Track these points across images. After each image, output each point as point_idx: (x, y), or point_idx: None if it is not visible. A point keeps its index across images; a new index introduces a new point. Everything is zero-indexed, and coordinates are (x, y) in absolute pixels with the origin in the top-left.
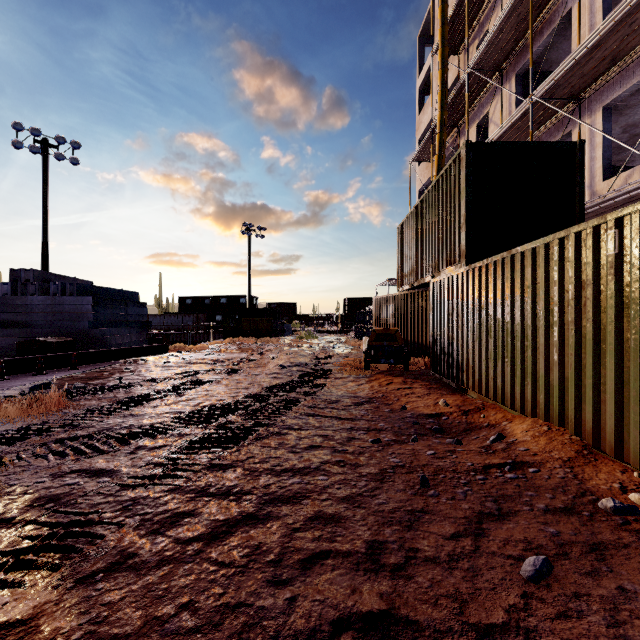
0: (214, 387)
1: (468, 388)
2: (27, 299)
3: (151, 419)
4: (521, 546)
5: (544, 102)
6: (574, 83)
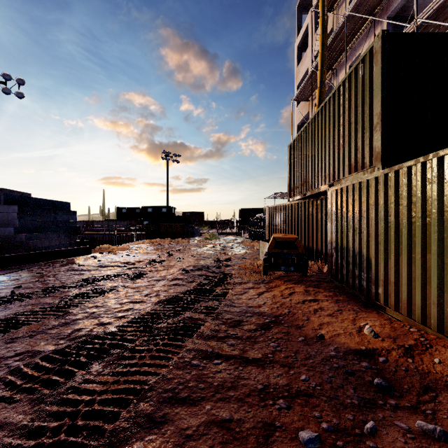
0: (107, 300)
1: (387, 306)
2: None
3: None
4: None
5: (433, 21)
6: None
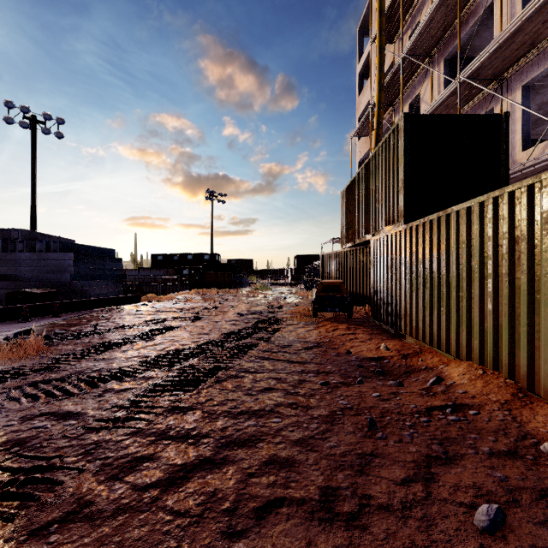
0: (179, 333)
1: (406, 334)
2: (16, 255)
3: (120, 363)
4: (471, 492)
5: (471, 81)
6: (497, 65)
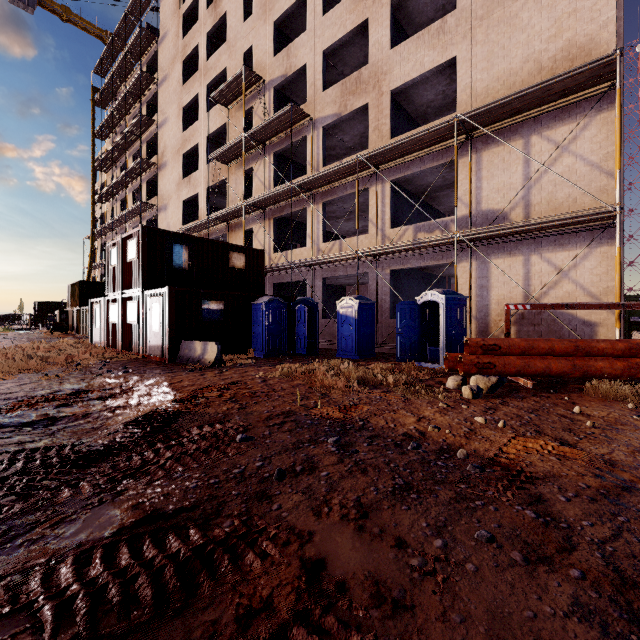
0: None
1: (79, 334)
2: None
3: None
4: None
5: None
6: None
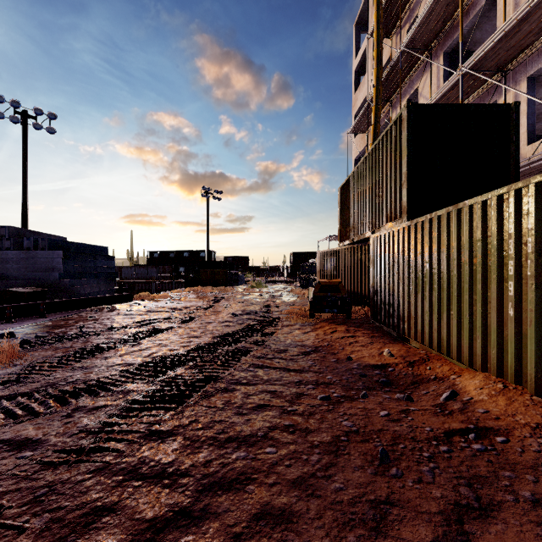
0: (168, 336)
1: (410, 338)
2: (3, 253)
3: (99, 372)
4: None
5: (474, 72)
6: (501, 55)
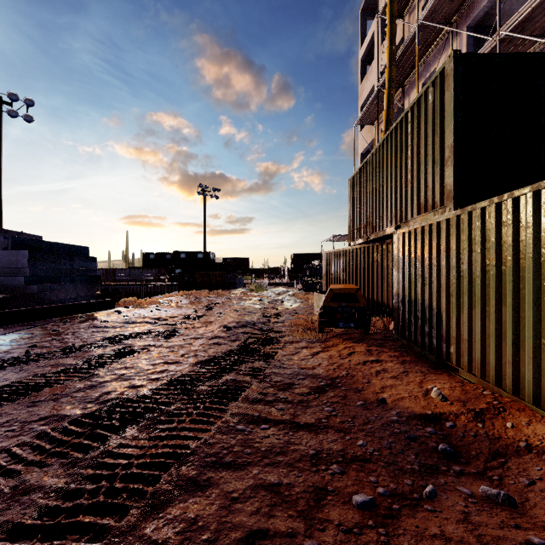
0: (137, 361)
1: (459, 367)
2: None
3: (3, 438)
4: None
5: (518, 34)
6: None
